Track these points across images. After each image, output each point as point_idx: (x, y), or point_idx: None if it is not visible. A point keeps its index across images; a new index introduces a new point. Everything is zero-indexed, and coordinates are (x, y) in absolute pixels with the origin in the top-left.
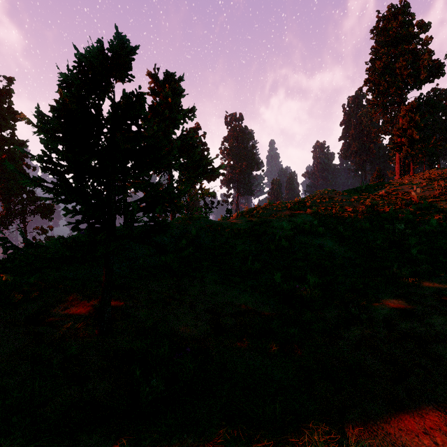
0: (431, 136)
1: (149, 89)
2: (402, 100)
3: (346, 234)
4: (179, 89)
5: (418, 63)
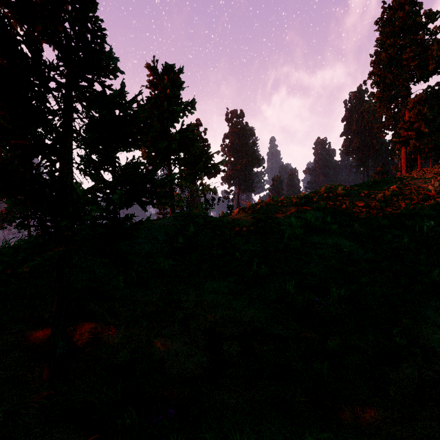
0: (439, 129)
1: (148, 81)
2: (409, 93)
3: (363, 232)
4: (178, 80)
5: (425, 54)
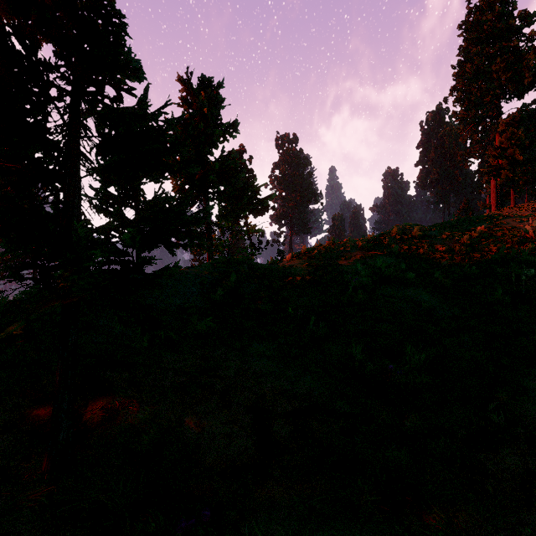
0: None
1: (181, 98)
2: (499, 113)
3: (445, 282)
4: (217, 97)
5: (520, 65)
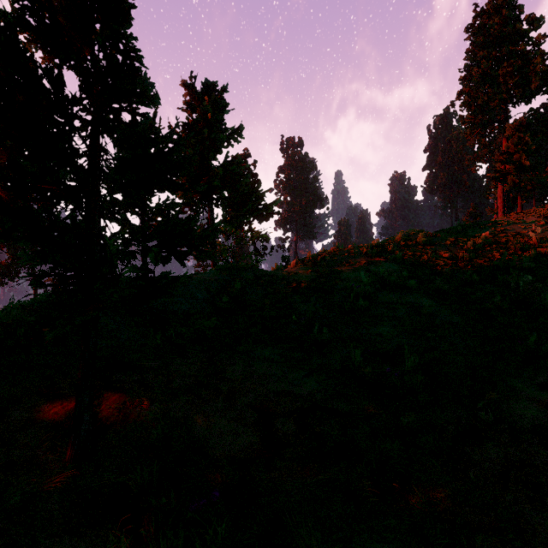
0: (545, 162)
1: (184, 103)
2: (506, 117)
3: (447, 289)
4: (221, 102)
5: (527, 69)
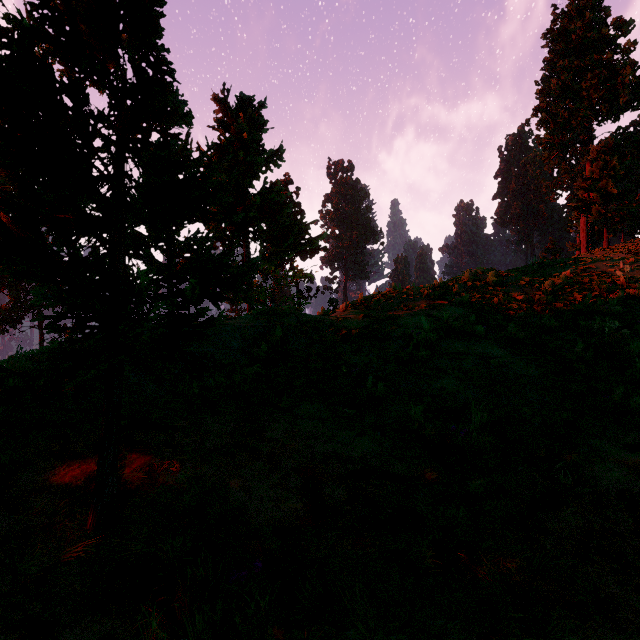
0: (635, 190)
1: (216, 120)
2: (590, 137)
3: (520, 336)
4: (259, 119)
5: (614, 82)
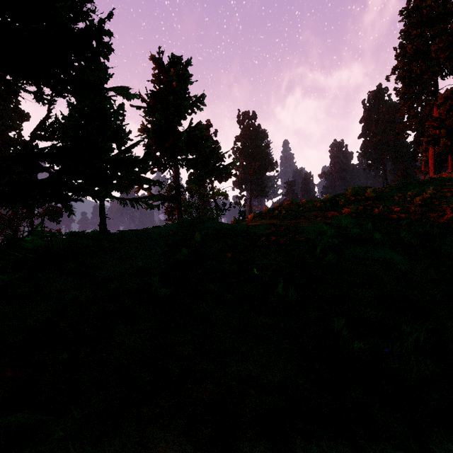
0: None
1: (153, 75)
2: (437, 88)
3: (413, 242)
4: (185, 73)
5: None
